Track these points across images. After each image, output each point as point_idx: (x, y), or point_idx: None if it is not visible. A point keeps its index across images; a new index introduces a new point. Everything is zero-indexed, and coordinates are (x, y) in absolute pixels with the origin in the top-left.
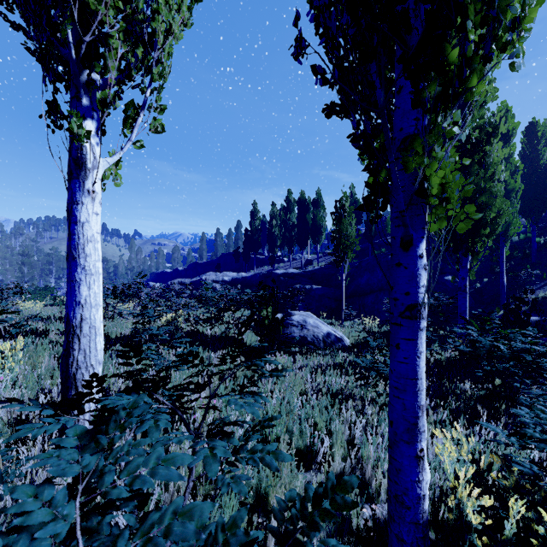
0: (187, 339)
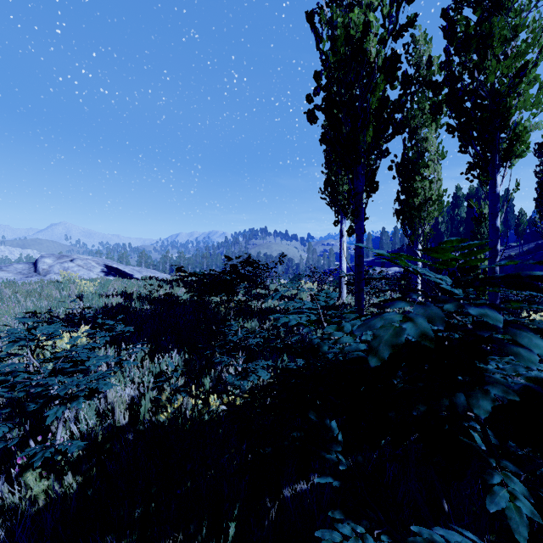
0: None
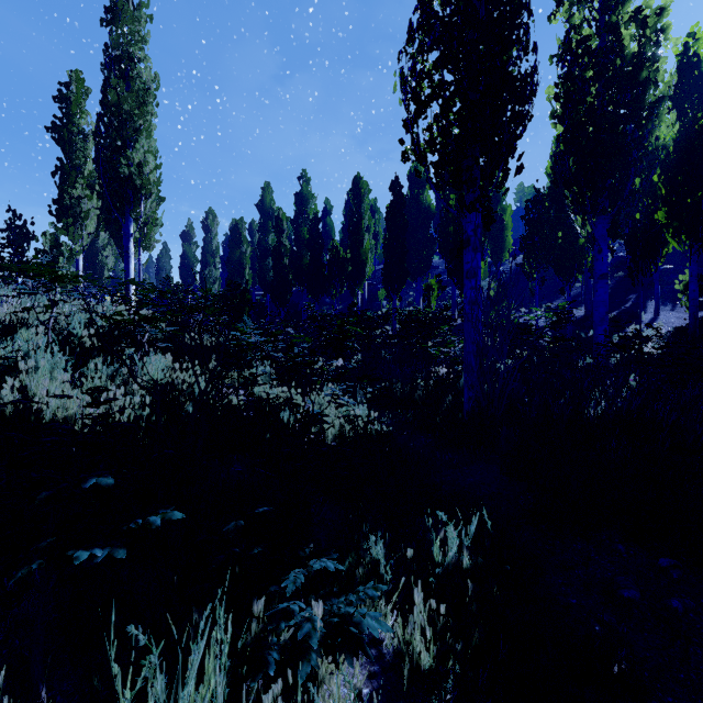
0: None
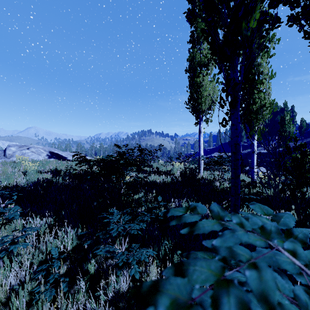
0: None
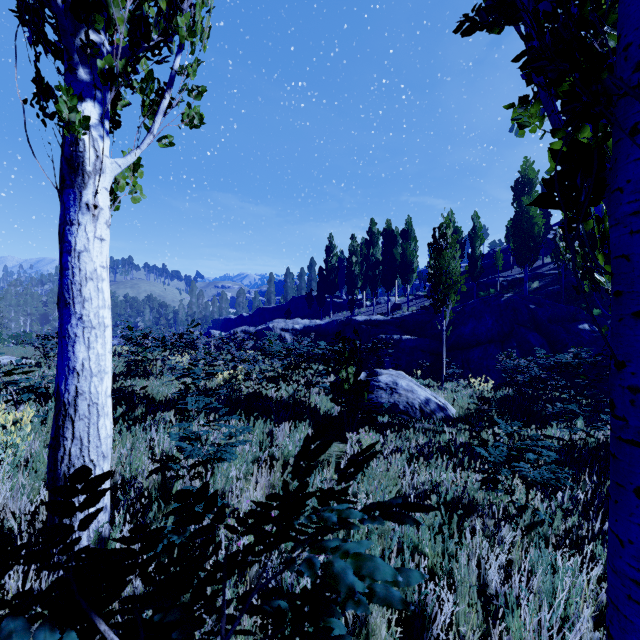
0: (236, 417)
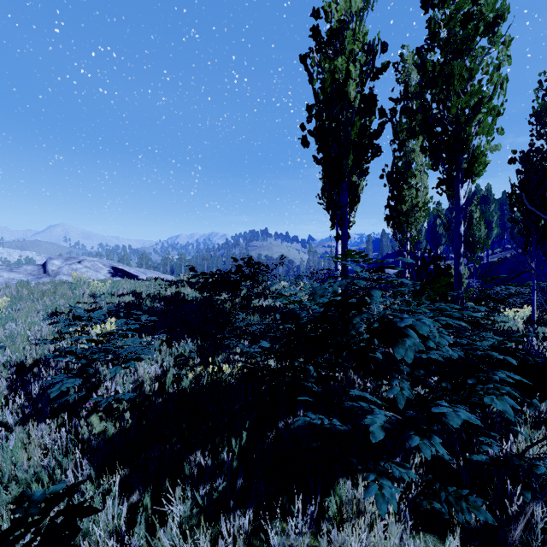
0: None
